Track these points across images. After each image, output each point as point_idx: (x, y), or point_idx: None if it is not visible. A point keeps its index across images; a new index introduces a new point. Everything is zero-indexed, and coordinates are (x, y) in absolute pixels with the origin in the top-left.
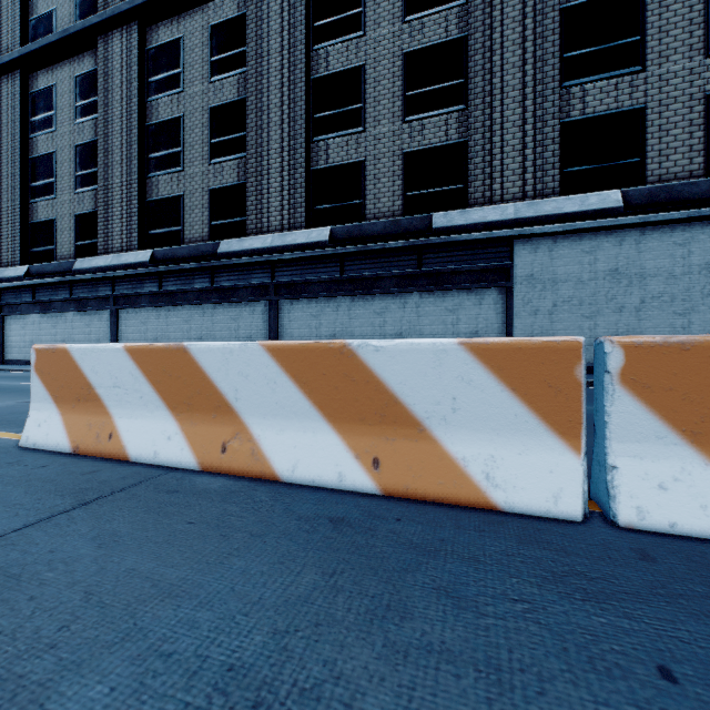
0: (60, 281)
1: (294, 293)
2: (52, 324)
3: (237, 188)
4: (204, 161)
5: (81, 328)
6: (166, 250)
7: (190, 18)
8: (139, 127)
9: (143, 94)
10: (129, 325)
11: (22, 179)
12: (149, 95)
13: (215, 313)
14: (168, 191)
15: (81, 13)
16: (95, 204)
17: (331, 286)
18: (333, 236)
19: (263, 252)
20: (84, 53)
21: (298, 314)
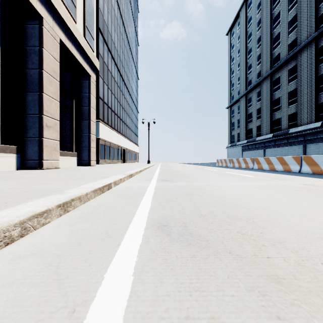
0: (253, 143)
1: (310, 142)
2: (251, 153)
3: (295, 113)
4: (286, 107)
5: (257, 154)
6: (276, 133)
7: (283, 69)
8: (270, 102)
9: (271, 93)
10: (267, 153)
11: (245, 120)
12: (272, 93)
13: (288, 149)
14: (277, 117)
15: (257, 77)
16: (260, 123)
17: (322, 139)
18: (322, 124)
19: (300, 131)
20: (258, 86)
21: (312, 148)
